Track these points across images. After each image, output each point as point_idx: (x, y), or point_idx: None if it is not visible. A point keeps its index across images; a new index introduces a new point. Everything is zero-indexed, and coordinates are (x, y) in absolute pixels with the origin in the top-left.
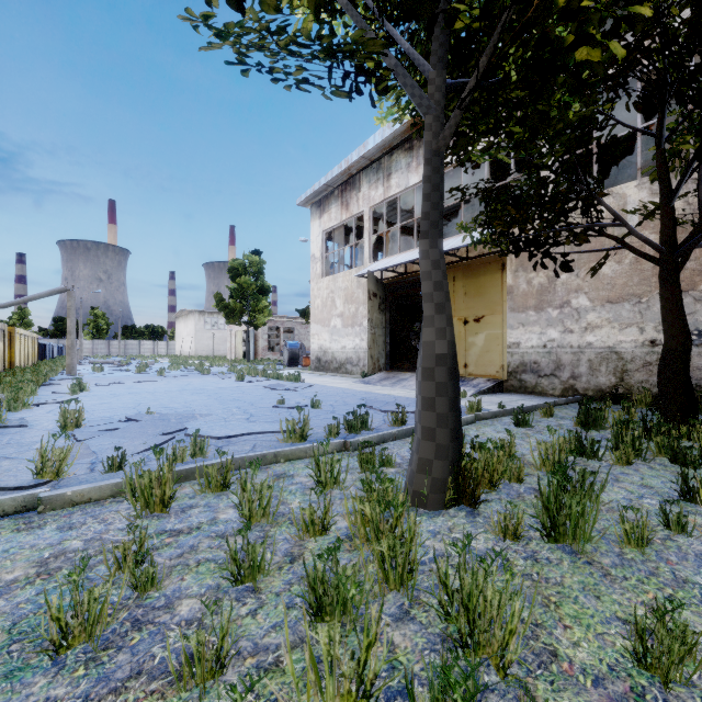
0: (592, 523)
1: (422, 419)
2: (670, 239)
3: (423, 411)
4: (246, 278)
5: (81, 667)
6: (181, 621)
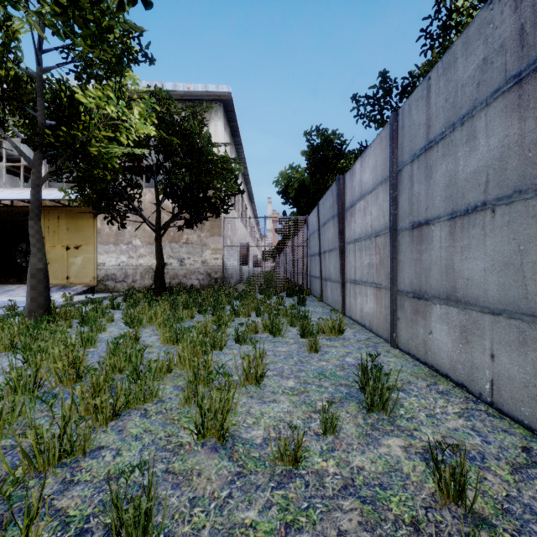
0: (97, 318)
1: (31, 294)
2: (159, 223)
3: (31, 291)
4: None
5: None
6: None
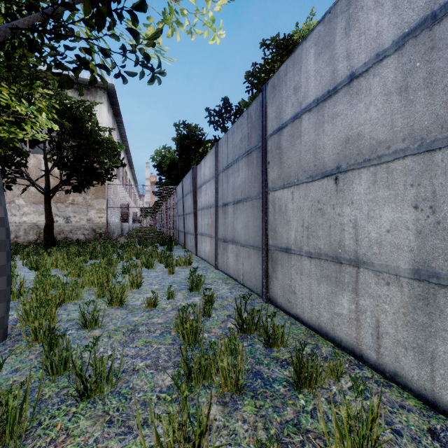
0: None
1: None
2: (48, 188)
3: None
4: None
5: None
6: None
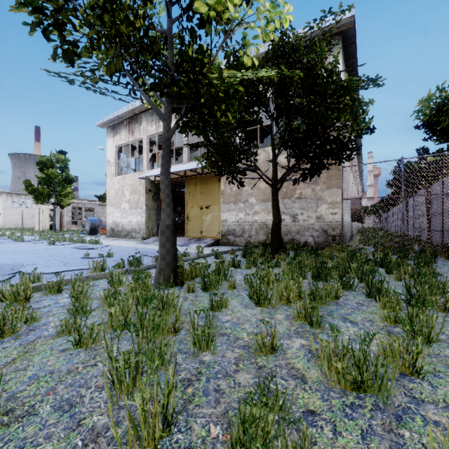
0: (219, 283)
1: (160, 252)
2: (275, 177)
3: (161, 248)
4: (53, 170)
5: (13, 340)
6: (53, 326)
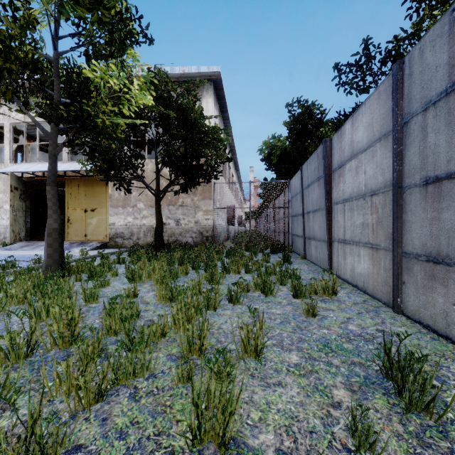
0: (104, 273)
1: (47, 251)
2: (158, 189)
3: (48, 248)
4: None
5: None
6: None
